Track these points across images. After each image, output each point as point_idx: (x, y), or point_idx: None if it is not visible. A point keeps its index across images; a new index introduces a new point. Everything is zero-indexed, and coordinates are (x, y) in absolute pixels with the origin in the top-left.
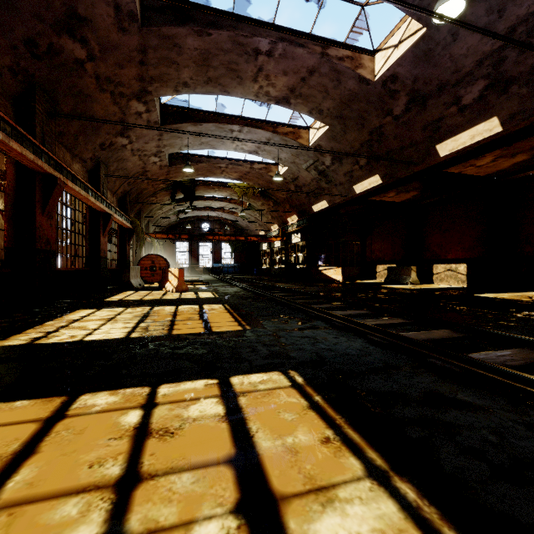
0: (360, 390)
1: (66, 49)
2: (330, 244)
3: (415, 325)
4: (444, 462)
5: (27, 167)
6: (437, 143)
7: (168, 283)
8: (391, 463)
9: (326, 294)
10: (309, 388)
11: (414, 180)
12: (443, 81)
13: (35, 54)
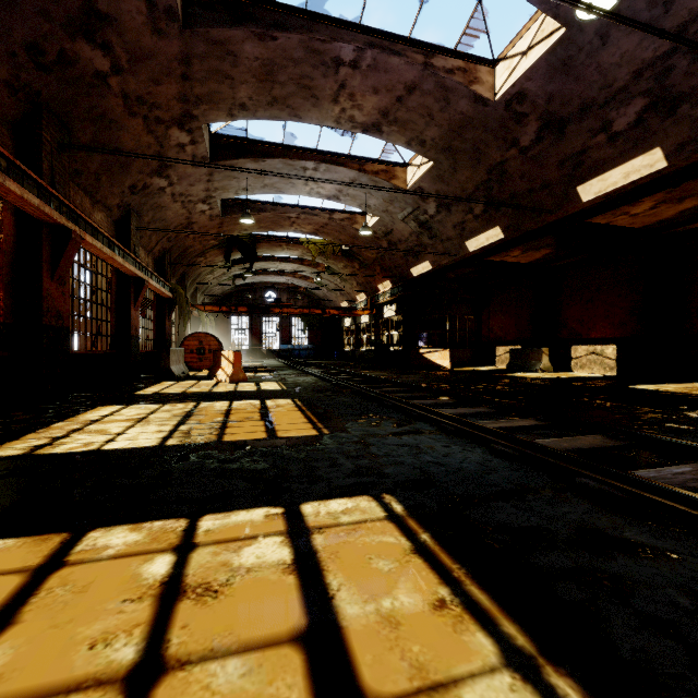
0: (485, 525)
1: (82, 58)
2: (434, 318)
3: (554, 429)
4: (618, 642)
5: (30, 215)
6: (579, 183)
7: (221, 370)
8: (539, 643)
9: (430, 385)
10: (412, 521)
11: (546, 234)
12: (587, 100)
13: (41, 64)
